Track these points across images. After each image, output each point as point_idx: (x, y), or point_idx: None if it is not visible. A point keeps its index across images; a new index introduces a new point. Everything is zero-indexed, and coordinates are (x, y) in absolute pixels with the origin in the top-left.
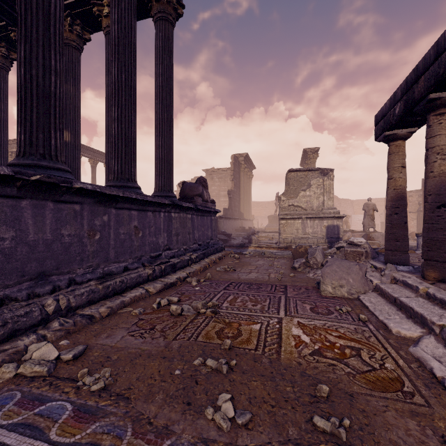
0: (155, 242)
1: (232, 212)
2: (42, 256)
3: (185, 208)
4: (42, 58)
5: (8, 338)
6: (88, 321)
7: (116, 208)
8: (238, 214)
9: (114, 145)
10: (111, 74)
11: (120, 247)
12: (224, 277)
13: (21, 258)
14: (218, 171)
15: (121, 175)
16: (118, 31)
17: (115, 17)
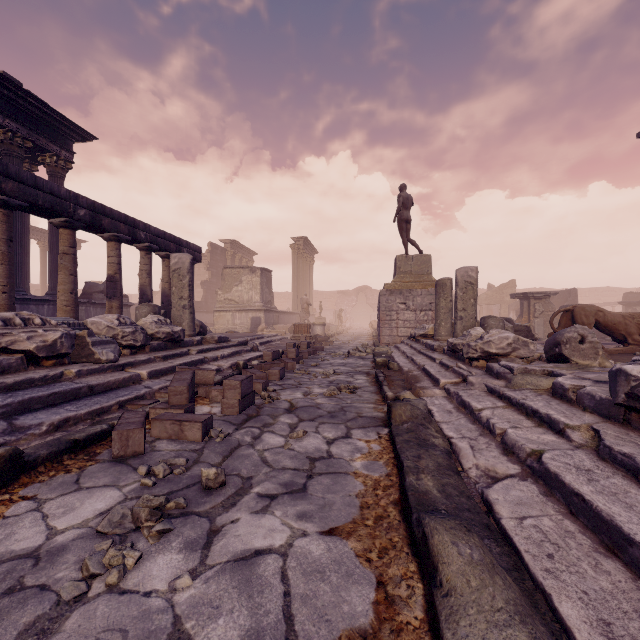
0: None
1: (207, 304)
2: None
3: None
4: None
5: None
6: None
7: None
8: None
9: None
10: None
11: None
12: None
13: None
14: None
15: None
16: None
17: None
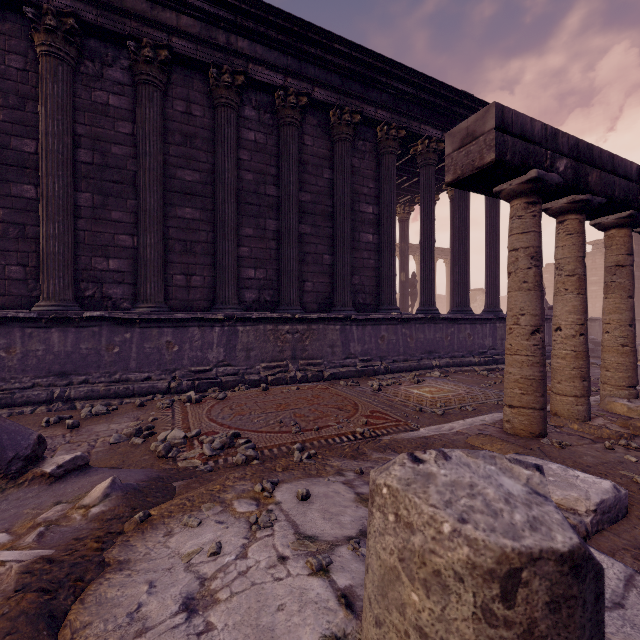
0: (482, 343)
1: None
2: (430, 345)
3: None
4: (429, 267)
5: (424, 369)
6: (447, 372)
7: (457, 324)
8: None
9: (456, 288)
10: (454, 247)
11: (460, 344)
12: None
13: (425, 345)
14: None
15: (460, 304)
16: (458, 224)
17: (457, 216)
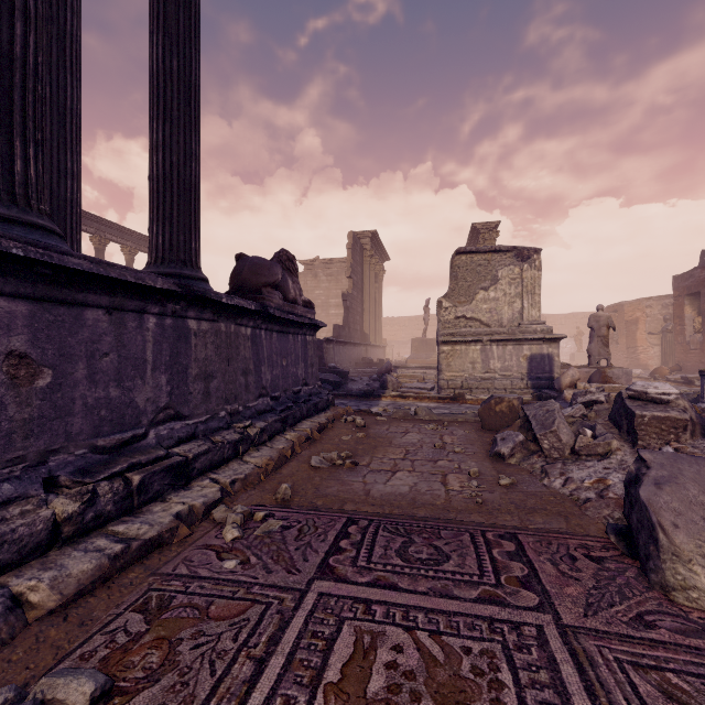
0: (120, 400)
1: (349, 332)
2: None
3: (231, 311)
4: None
5: None
6: None
7: None
8: (360, 337)
9: None
10: None
11: None
12: (329, 489)
13: None
14: (326, 264)
15: None
16: None
17: None
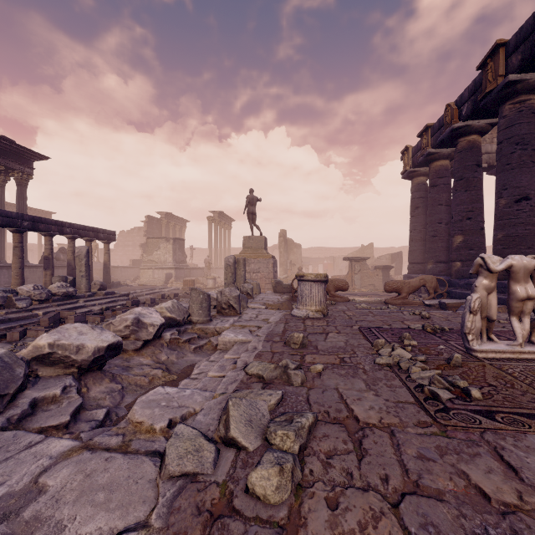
0: (9, 281)
1: None
2: None
3: (34, 266)
4: None
5: None
6: None
7: None
8: None
9: None
10: None
11: None
12: None
13: None
14: None
15: None
16: None
17: None
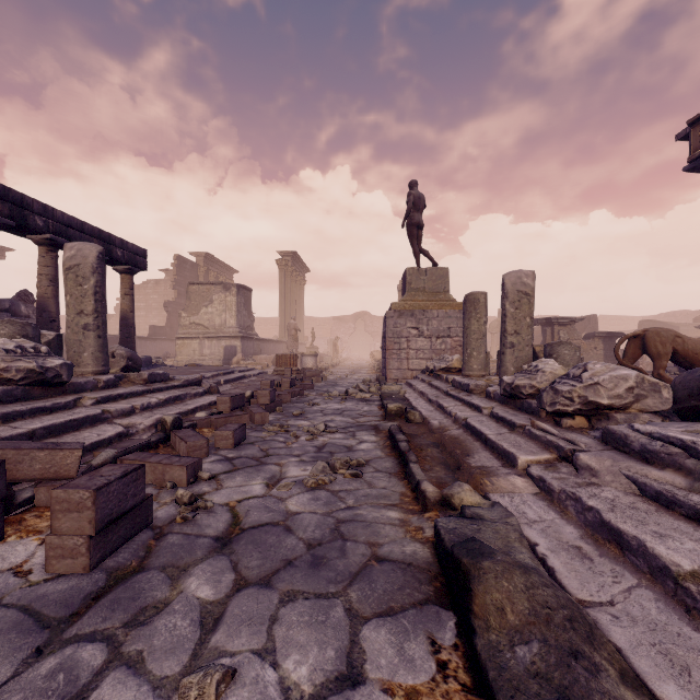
0: None
1: (173, 331)
2: None
3: None
4: None
5: None
6: None
7: None
8: None
9: None
10: None
11: None
12: None
13: None
14: None
15: None
16: None
17: None
